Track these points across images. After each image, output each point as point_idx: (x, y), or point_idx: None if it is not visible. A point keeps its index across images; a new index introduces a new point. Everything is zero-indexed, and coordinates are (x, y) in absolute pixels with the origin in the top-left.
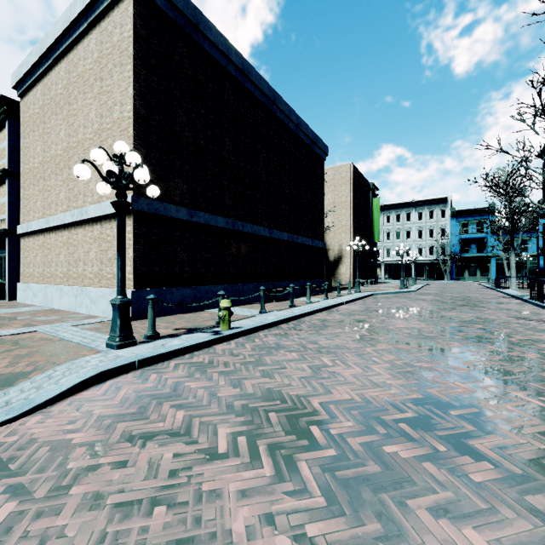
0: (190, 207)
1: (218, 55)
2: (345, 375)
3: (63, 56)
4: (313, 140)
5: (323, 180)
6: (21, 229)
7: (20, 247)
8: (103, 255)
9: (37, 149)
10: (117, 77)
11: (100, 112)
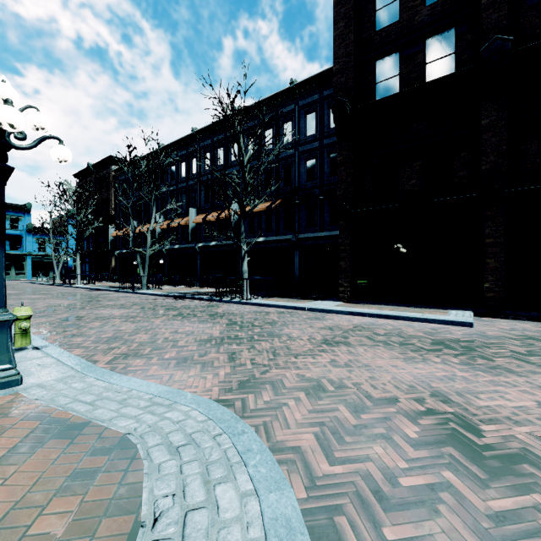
0: None
1: None
2: (193, 330)
3: None
4: None
5: None
6: None
7: None
8: None
9: None
10: None
11: None
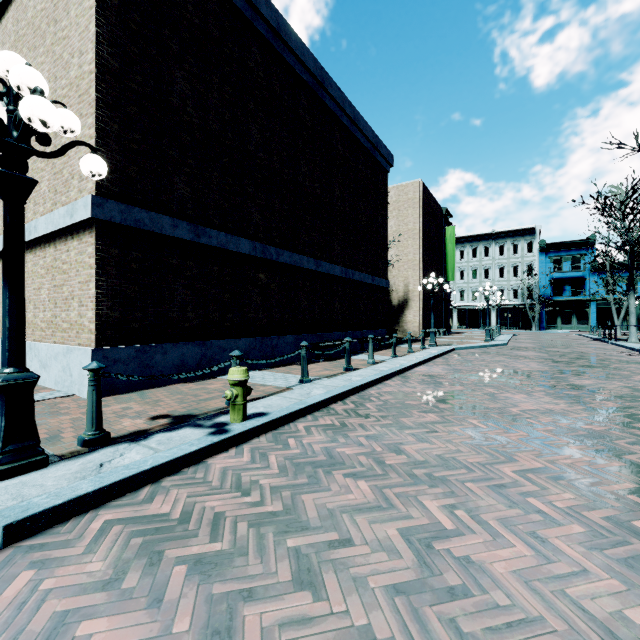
0: (195, 221)
1: (240, 2)
2: (502, 579)
3: (10, 1)
4: (374, 144)
5: (386, 198)
6: None
7: None
8: (57, 294)
9: None
10: (75, 12)
11: (54, 73)
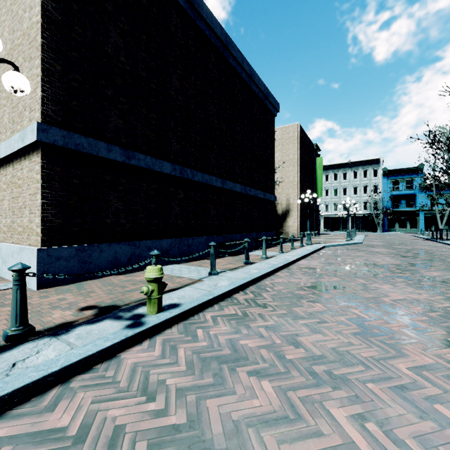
0: (127, 147)
1: None
2: None
3: None
4: (265, 95)
5: (274, 135)
6: None
7: None
8: (14, 204)
9: None
10: None
11: (12, 27)
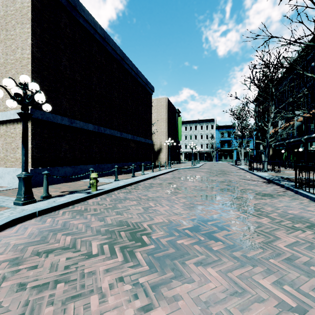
0: (70, 117)
1: (89, 27)
2: (161, 211)
3: None
4: (146, 83)
5: (151, 105)
6: None
7: None
8: (8, 146)
9: None
10: (19, 31)
11: (6, 52)
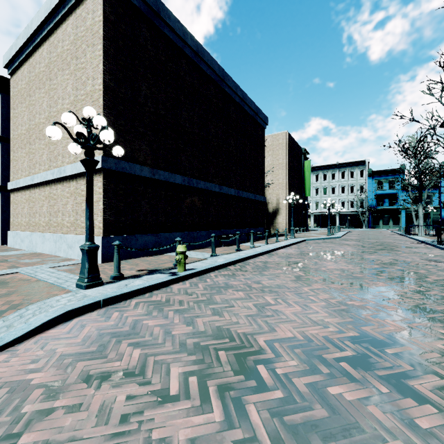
0: (152, 166)
1: (176, 39)
2: (286, 314)
3: (45, 39)
4: (256, 112)
5: (263, 145)
6: (11, 185)
7: (11, 200)
8: (78, 207)
9: (24, 118)
10: (90, 56)
11: (76, 86)
